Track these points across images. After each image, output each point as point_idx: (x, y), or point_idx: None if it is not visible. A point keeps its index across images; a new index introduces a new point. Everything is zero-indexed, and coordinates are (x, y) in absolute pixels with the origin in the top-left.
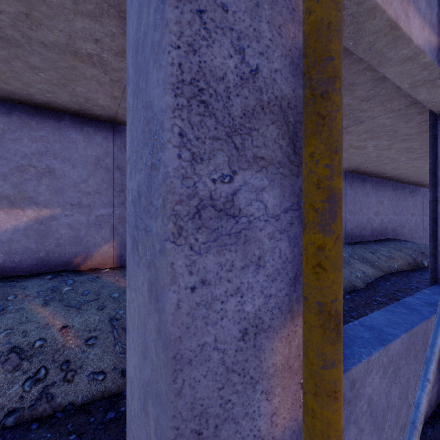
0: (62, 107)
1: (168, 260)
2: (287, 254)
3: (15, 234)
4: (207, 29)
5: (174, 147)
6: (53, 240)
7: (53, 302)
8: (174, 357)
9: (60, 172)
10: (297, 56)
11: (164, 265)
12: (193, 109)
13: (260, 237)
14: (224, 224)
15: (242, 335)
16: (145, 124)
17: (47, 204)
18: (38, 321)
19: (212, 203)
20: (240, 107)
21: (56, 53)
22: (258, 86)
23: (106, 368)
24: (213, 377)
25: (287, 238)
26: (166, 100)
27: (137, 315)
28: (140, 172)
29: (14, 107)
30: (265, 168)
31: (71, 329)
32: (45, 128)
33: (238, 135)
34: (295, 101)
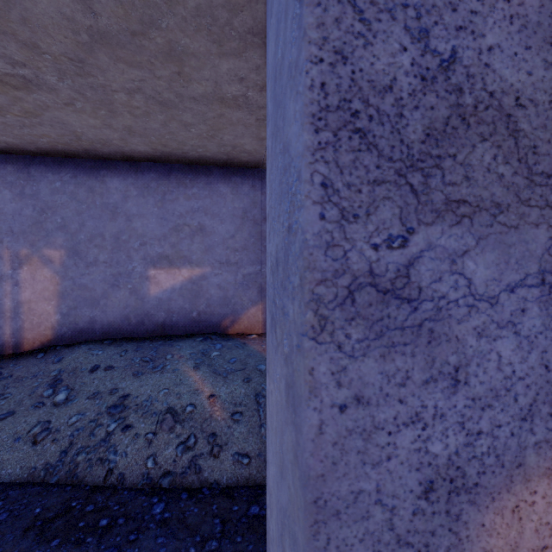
0: (212, 160)
1: (305, 364)
2: (515, 364)
3: (173, 294)
4: (364, 21)
5: (314, 204)
6: (204, 301)
7: (203, 366)
8: (315, 501)
9: (210, 228)
10: (536, 10)
11: (301, 368)
12: (342, 145)
13: (458, 333)
14: (392, 312)
15: (424, 489)
16: (282, 172)
17: (198, 263)
18: (190, 385)
19: (372, 280)
20: (421, 125)
21: (205, 105)
22: (455, 83)
23: (250, 451)
24: (374, 544)
25: (515, 337)
26: (303, 140)
27: (275, 414)
28: (278, 235)
29: (172, 168)
30: (467, 217)
31: (217, 399)
32: (197, 185)
33: (418, 171)
34: (533, 91)
